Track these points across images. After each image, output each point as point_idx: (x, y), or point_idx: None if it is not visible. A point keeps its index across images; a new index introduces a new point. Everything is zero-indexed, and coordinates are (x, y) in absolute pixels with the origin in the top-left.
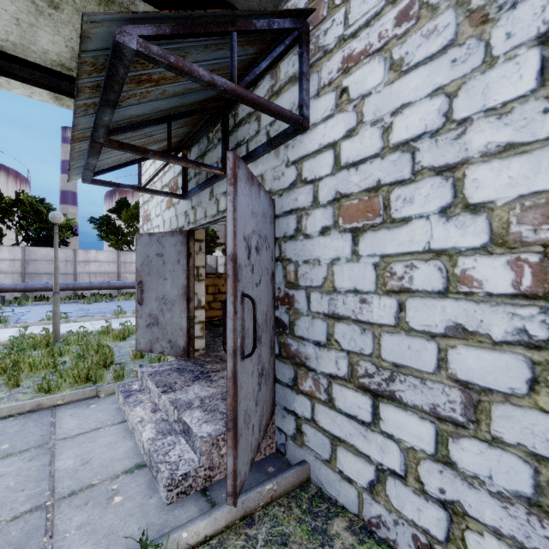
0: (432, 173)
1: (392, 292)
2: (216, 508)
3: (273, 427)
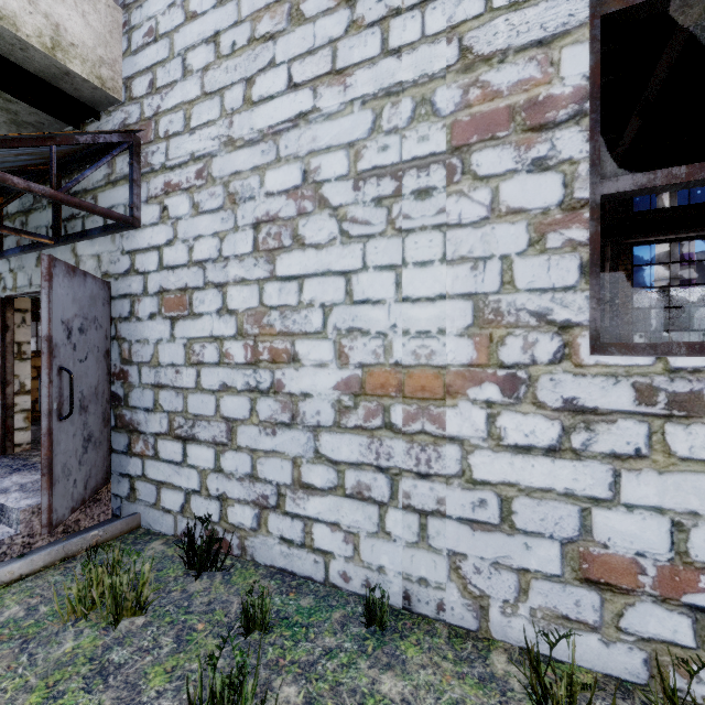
0: (214, 286)
1: (194, 364)
2: (34, 554)
3: (109, 495)
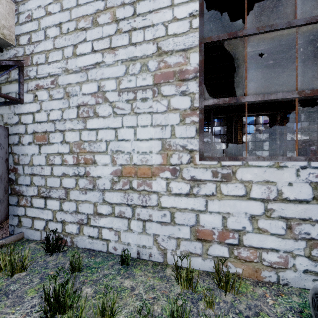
0: (59, 131)
1: (50, 165)
2: None
3: (7, 225)
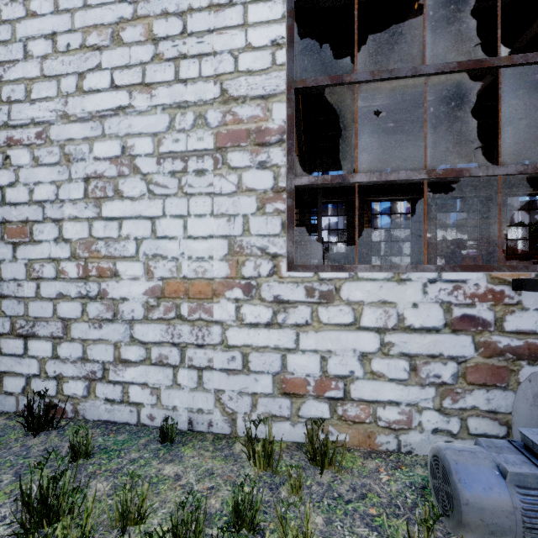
0: (51, 221)
1: (34, 279)
2: None
3: None
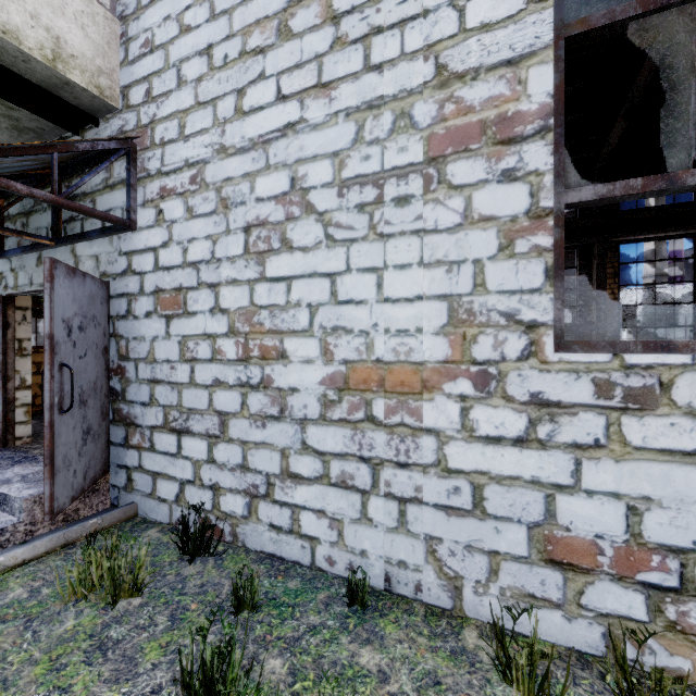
0: (207, 286)
1: (188, 360)
2: (36, 540)
3: (107, 485)
